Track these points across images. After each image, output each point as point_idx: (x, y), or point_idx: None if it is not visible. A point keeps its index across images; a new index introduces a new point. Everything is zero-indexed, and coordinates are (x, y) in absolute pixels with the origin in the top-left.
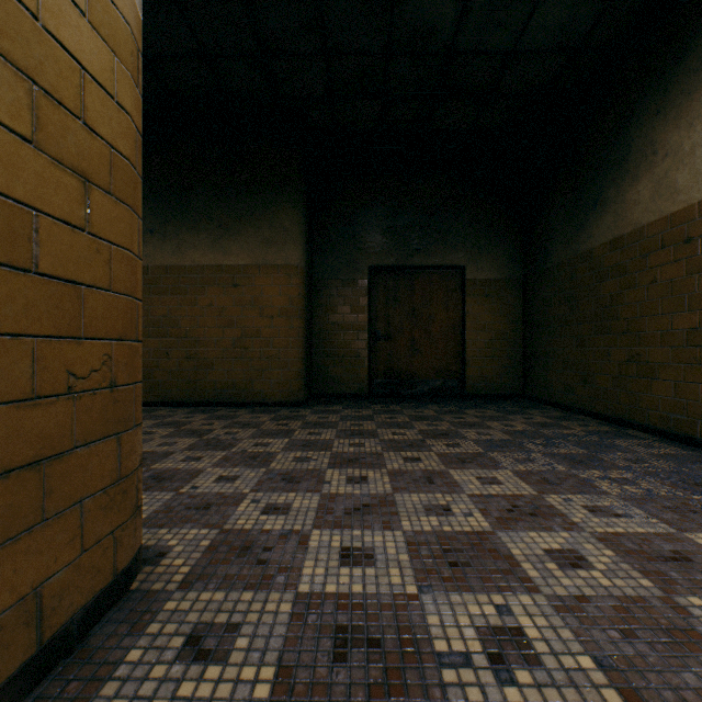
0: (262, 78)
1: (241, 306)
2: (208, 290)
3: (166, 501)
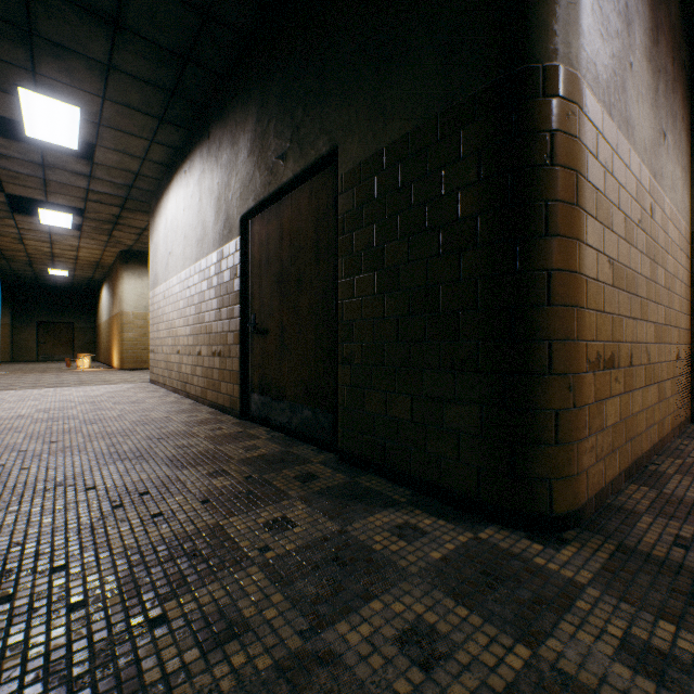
0: None
1: None
2: None
3: None
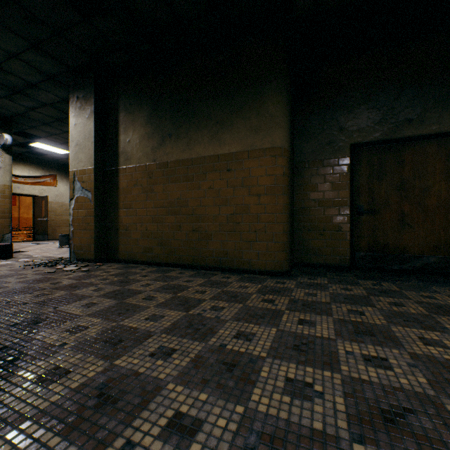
0: None
1: (233, 187)
2: (208, 175)
3: None
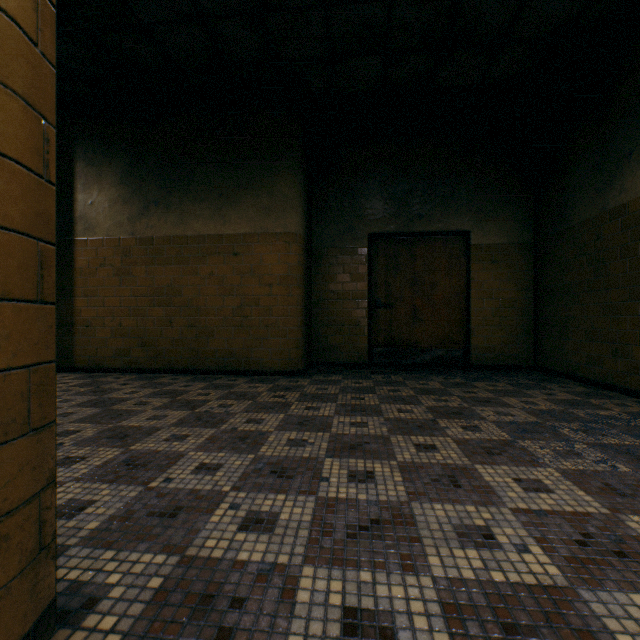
0: (260, 39)
1: (241, 275)
2: (209, 259)
3: (129, 501)
